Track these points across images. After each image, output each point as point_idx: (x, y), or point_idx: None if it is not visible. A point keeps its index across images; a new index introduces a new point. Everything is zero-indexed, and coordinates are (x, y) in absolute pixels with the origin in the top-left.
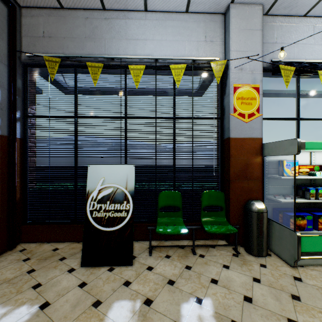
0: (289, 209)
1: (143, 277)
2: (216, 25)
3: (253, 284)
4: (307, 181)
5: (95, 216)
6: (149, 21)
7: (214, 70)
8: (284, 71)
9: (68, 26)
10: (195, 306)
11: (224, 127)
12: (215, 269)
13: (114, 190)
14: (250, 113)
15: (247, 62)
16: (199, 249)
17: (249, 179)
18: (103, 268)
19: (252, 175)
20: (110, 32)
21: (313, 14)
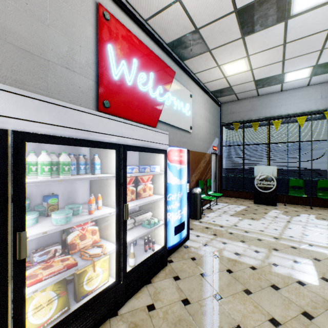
0: None
1: (282, 208)
2: None
3: None
4: None
5: (258, 186)
6: (283, 96)
7: (326, 116)
8: None
9: (241, 107)
10: (307, 215)
11: None
12: (322, 213)
13: (266, 176)
14: None
15: None
16: (315, 208)
17: None
18: (263, 205)
19: None
20: (261, 105)
21: None
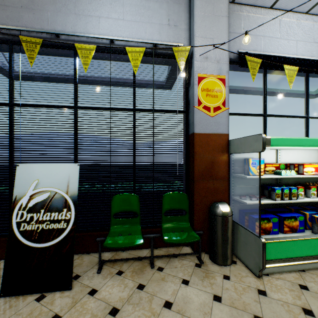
0: (255, 210)
1: (79, 307)
2: (181, 8)
3: (213, 304)
4: (273, 180)
5: (24, 229)
6: None
7: (177, 57)
8: (250, 62)
9: None
10: None
11: (189, 122)
12: (172, 287)
13: (51, 195)
14: (216, 107)
15: (212, 49)
16: (160, 260)
17: (215, 179)
18: (30, 298)
19: (218, 174)
20: (55, 3)
21: (279, 6)
